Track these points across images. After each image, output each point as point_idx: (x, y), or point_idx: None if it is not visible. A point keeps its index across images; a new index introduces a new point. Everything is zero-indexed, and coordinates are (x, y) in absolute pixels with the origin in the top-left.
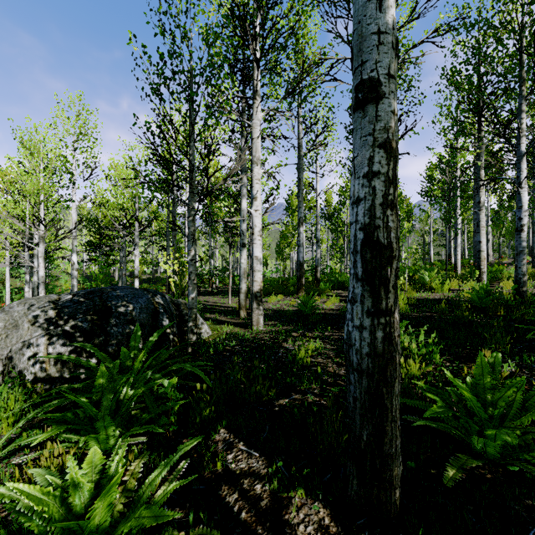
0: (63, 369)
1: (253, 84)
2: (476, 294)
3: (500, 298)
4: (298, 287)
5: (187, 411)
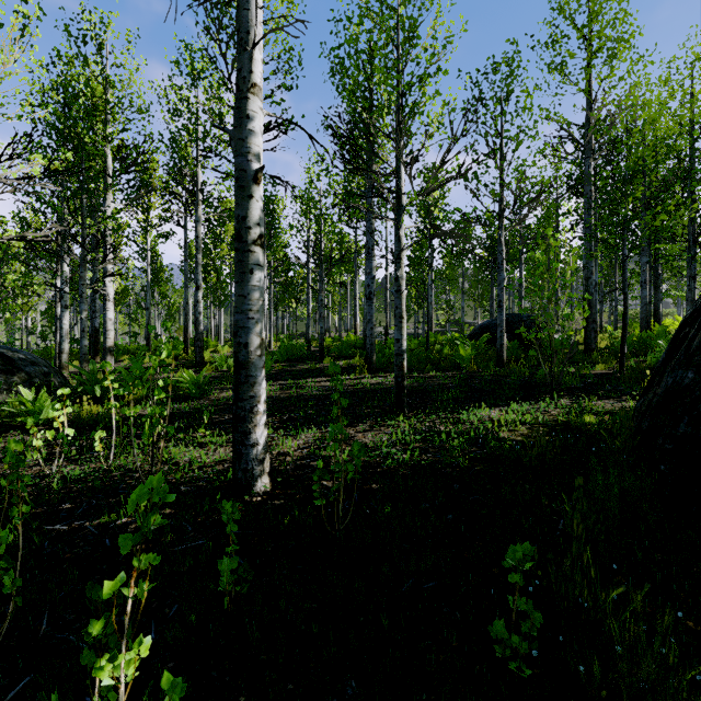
0: (4, 397)
1: (107, 178)
2: None
3: None
4: (94, 353)
5: (152, 391)
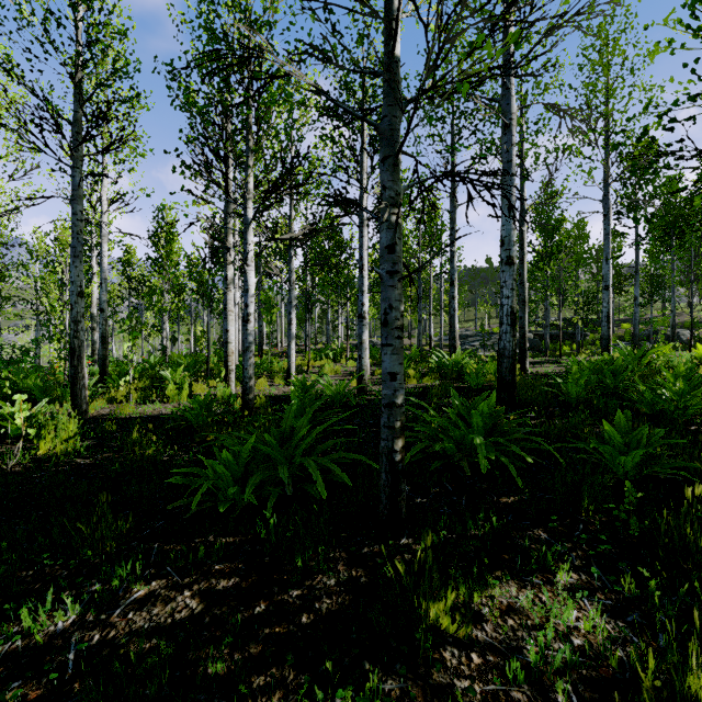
0: None
1: None
2: (190, 411)
3: (226, 410)
4: None
5: None
